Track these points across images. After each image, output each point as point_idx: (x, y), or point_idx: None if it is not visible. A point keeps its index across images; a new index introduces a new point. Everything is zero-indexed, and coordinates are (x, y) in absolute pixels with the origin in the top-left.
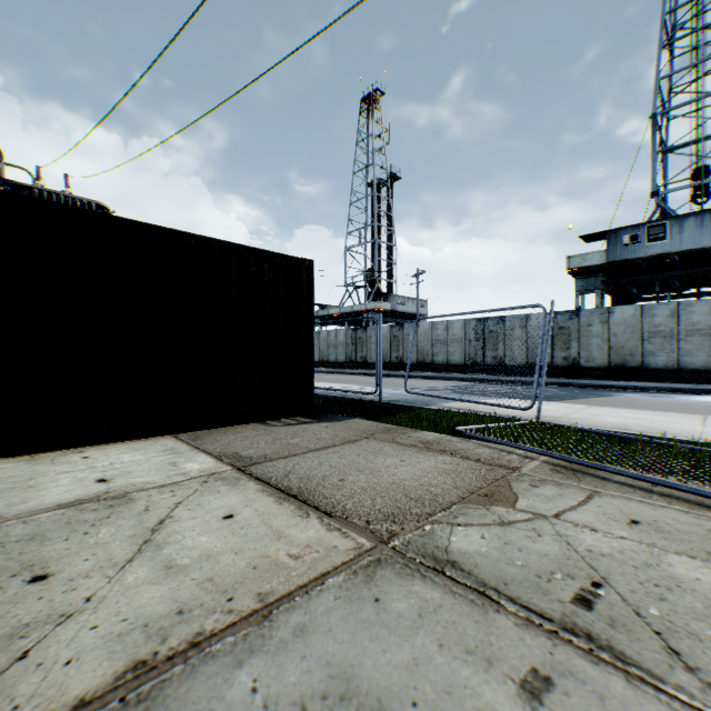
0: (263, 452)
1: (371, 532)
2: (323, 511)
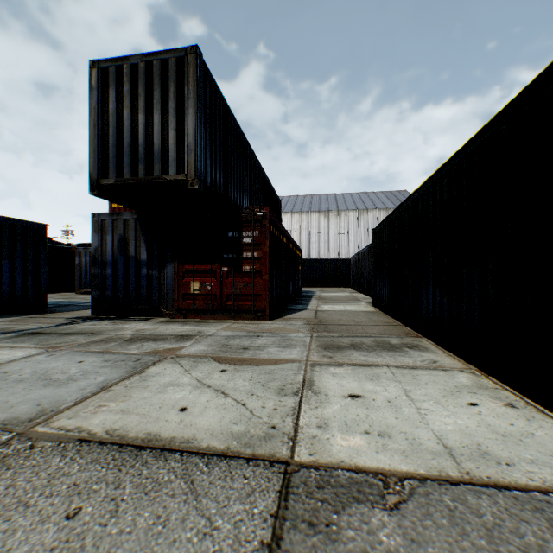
0: (356, 546)
1: (33, 437)
2: (92, 441)
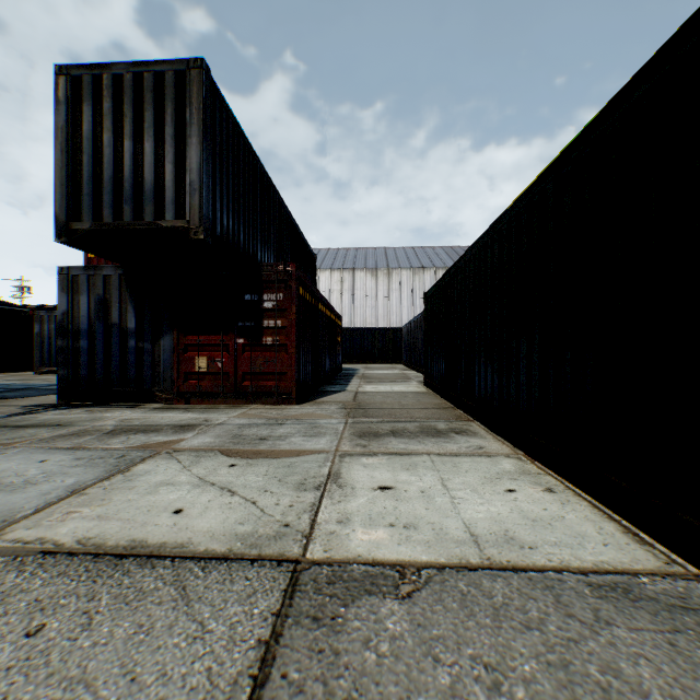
0: (360, 635)
1: None
2: (59, 553)
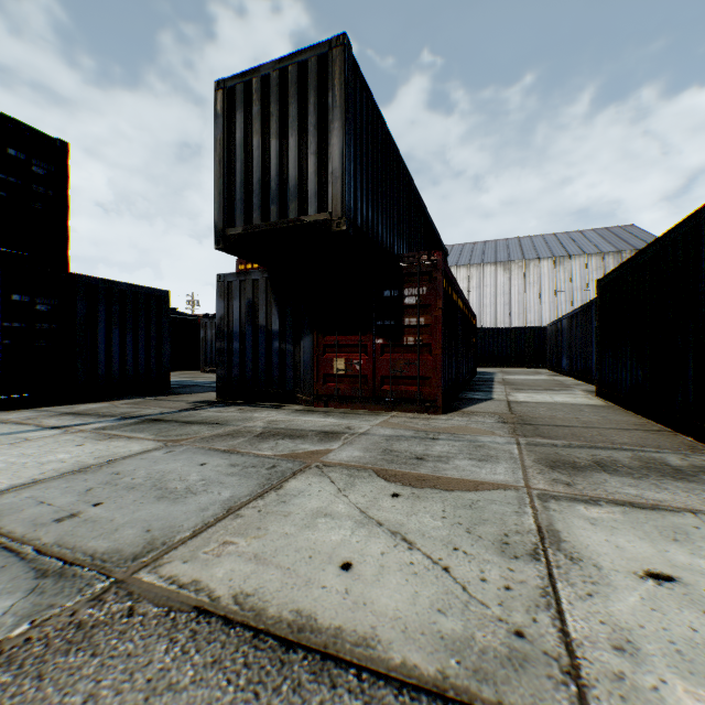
0: None
1: (133, 591)
2: (213, 614)
